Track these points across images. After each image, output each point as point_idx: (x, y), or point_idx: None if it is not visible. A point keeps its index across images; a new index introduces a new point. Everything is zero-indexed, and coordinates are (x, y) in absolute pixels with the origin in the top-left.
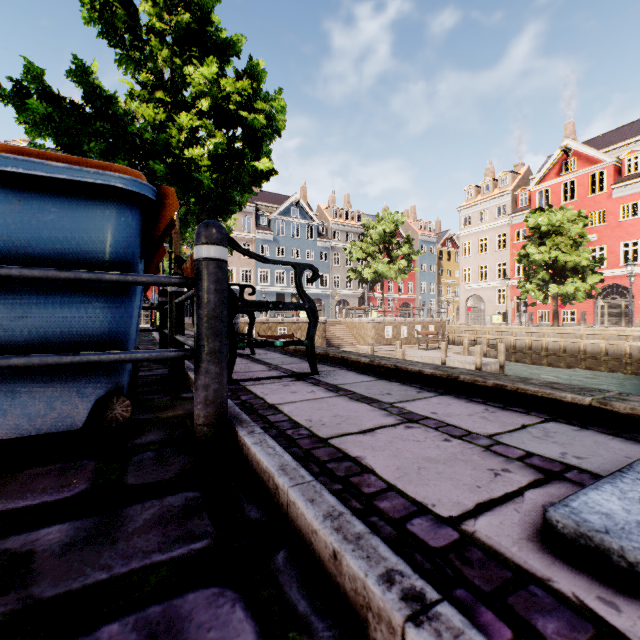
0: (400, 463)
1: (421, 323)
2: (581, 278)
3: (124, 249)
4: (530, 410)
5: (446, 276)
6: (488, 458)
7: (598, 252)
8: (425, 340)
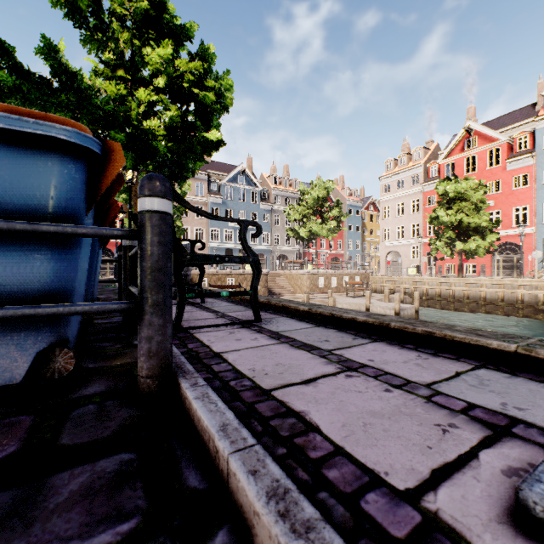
0: (345, 419)
1: (349, 274)
2: (481, 237)
3: (67, 201)
4: (459, 356)
5: (369, 235)
6: (432, 411)
7: (495, 215)
8: (352, 289)
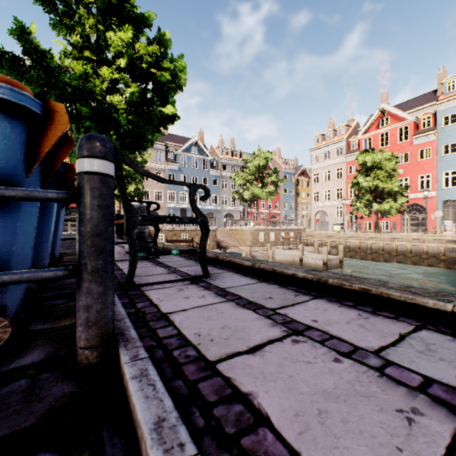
0: (297, 403)
1: (284, 230)
2: (394, 199)
3: (1, 162)
4: (397, 315)
5: (301, 197)
6: (389, 389)
7: (404, 182)
8: (287, 243)
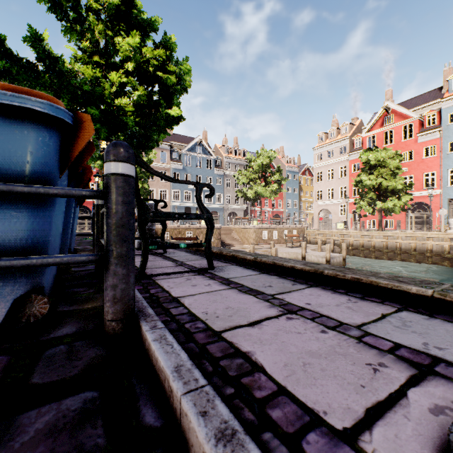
0: (286, 359)
1: (288, 229)
2: (397, 197)
3: (41, 165)
4: (384, 300)
5: (305, 196)
6: (363, 351)
7: (408, 180)
8: (291, 241)
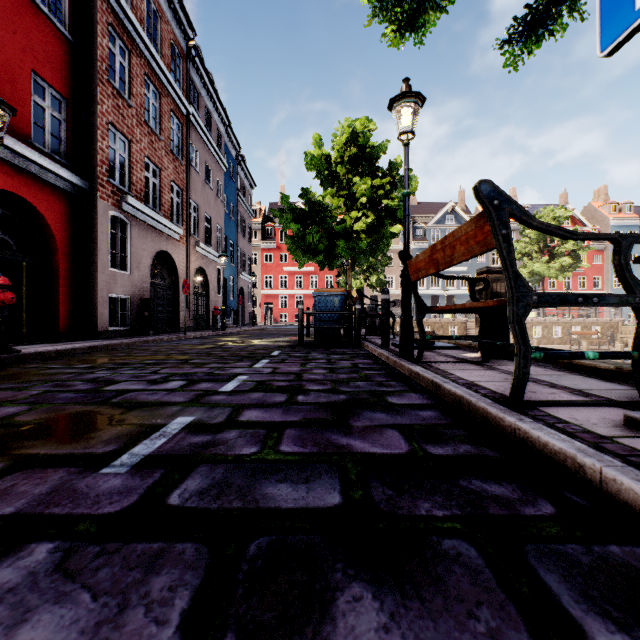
0: None
1: (581, 323)
2: None
3: (341, 306)
4: None
5: None
6: None
7: None
8: (576, 340)
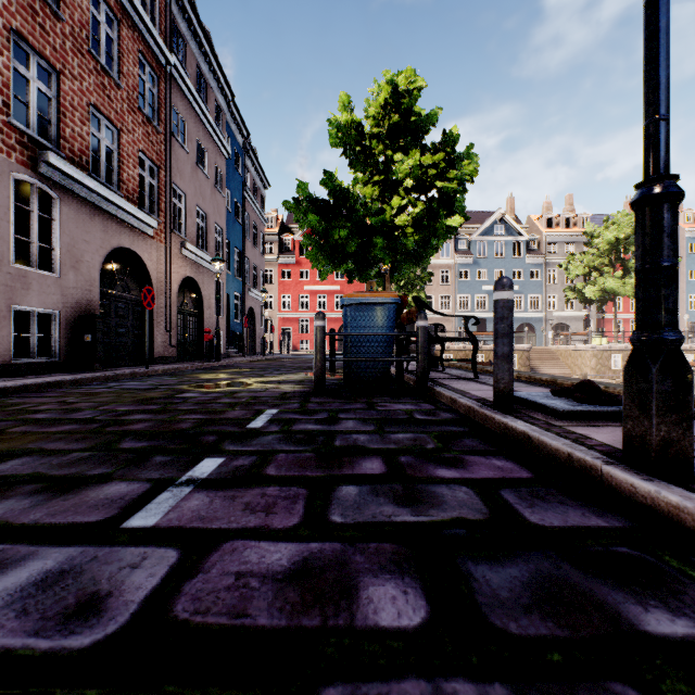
0: (482, 393)
1: None
2: None
3: (391, 322)
4: None
5: None
6: None
7: None
8: None
